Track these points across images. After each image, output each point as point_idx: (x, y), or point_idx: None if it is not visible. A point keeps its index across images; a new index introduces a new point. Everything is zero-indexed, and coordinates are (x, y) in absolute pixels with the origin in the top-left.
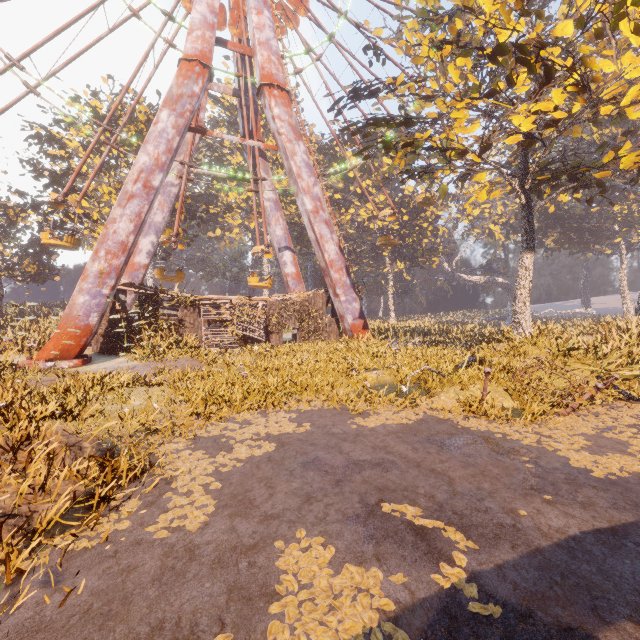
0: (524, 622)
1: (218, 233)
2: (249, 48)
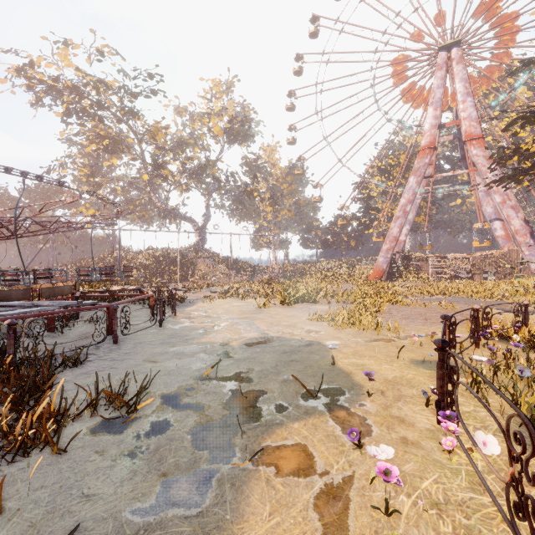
0: None
1: (458, 202)
2: (458, 120)
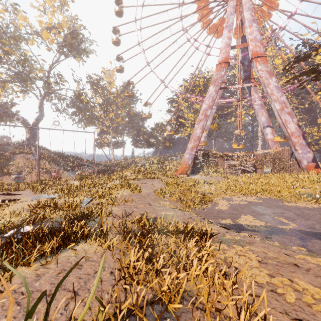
0: (296, 234)
1: (232, 119)
2: (246, 43)
